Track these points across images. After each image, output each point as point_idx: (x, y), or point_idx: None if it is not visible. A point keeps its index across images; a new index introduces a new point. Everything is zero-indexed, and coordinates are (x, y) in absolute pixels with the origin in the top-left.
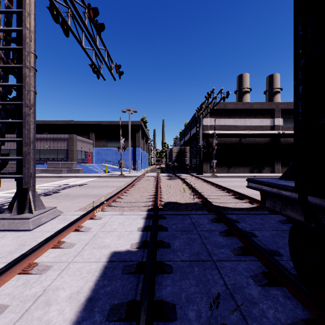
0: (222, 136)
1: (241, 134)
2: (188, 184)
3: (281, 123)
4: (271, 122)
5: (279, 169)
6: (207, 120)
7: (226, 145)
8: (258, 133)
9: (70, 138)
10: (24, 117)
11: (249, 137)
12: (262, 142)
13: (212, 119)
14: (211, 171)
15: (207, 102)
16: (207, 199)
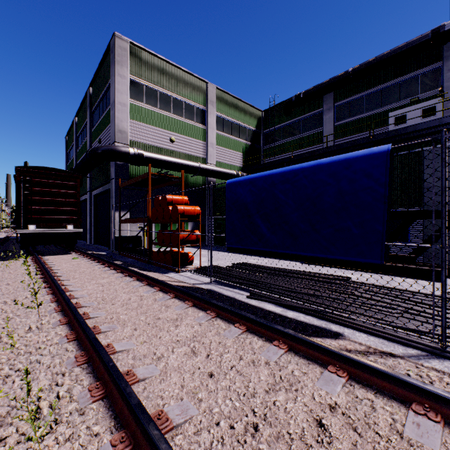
0: None
1: None
2: None
3: None
4: None
5: None
6: None
7: None
8: None
9: None
10: None
11: None
12: None
13: None
14: None
15: None
16: None
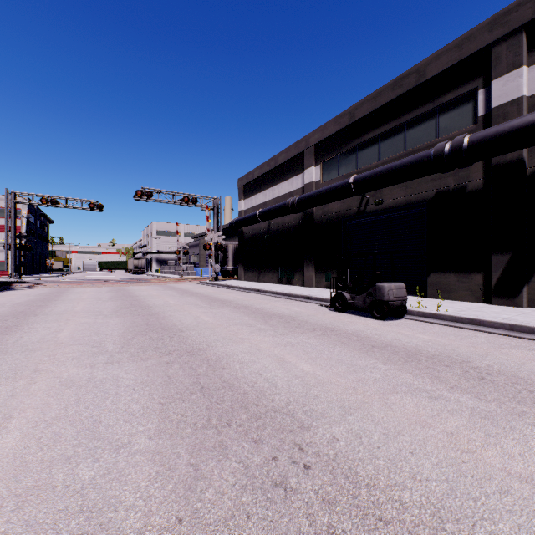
0: (240, 226)
1: (252, 218)
2: (112, 282)
3: (318, 175)
4: (303, 180)
5: (310, 279)
6: (241, 203)
7: (257, 238)
8: (265, 212)
9: (199, 244)
10: (5, 253)
11: (265, 220)
12: (292, 225)
13: (247, 200)
14: (246, 278)
15: (241, 178)
16: (26, 282)
